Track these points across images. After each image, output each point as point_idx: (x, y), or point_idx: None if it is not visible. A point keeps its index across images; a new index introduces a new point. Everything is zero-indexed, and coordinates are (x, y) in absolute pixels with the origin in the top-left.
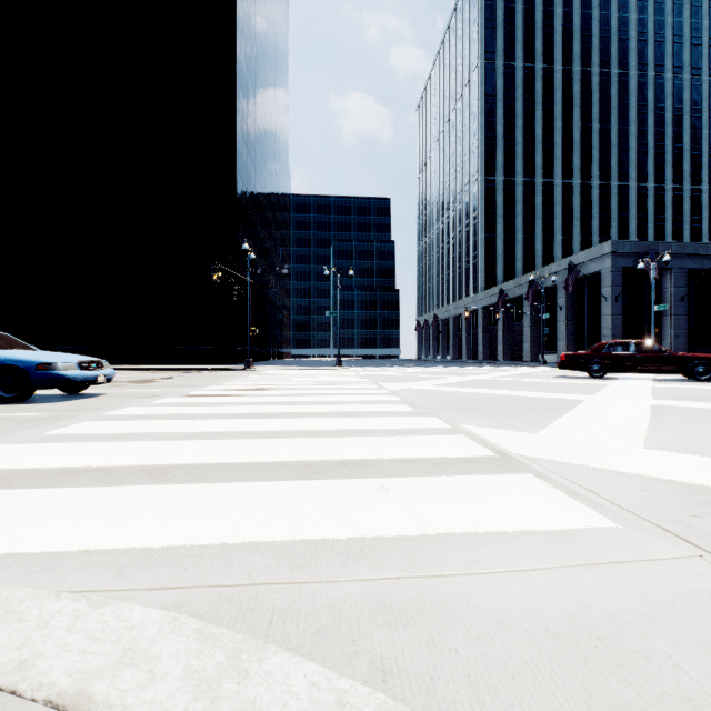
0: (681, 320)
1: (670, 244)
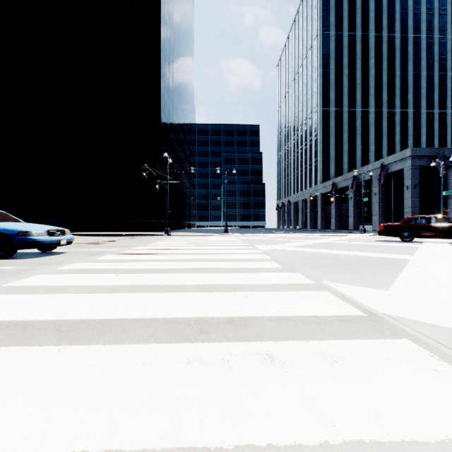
0: None
1: None
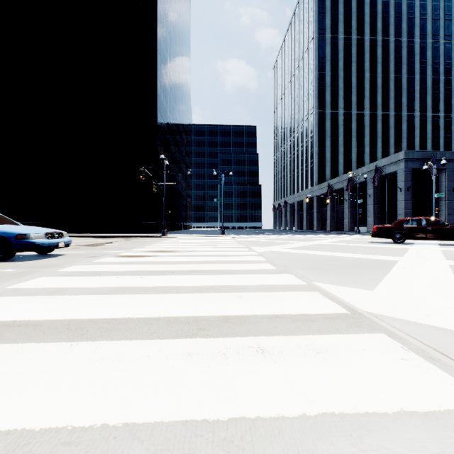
0: (452, 203)
1: (445, 153)
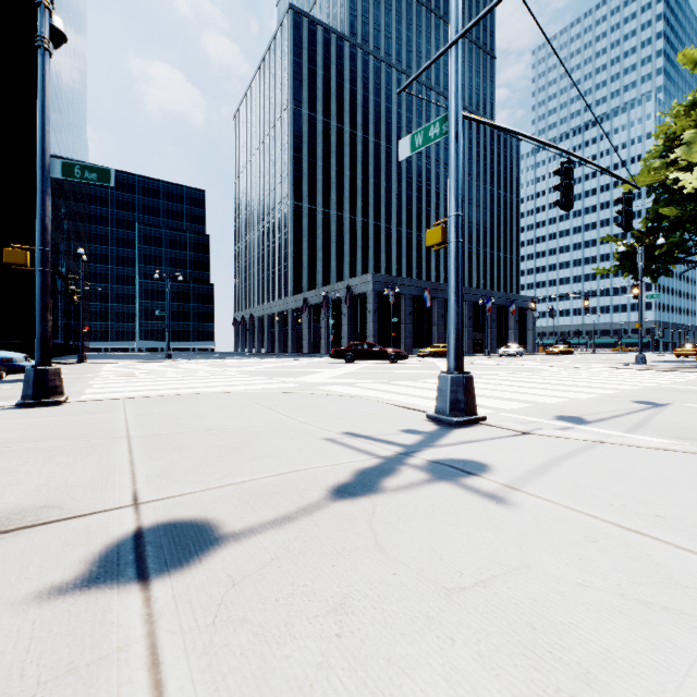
0: (410, 327)
1: (404, 279)
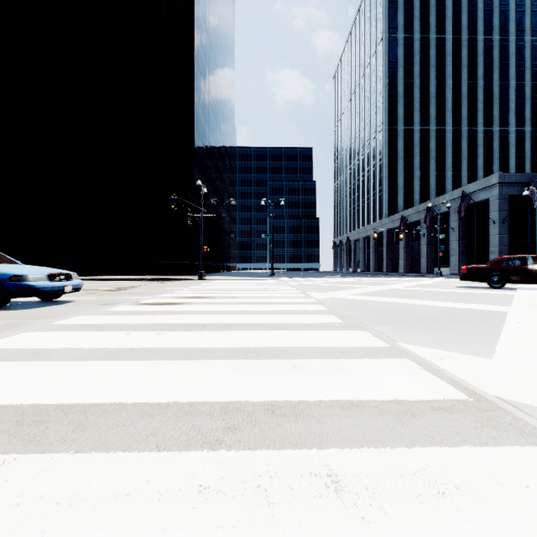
0: None
1: None
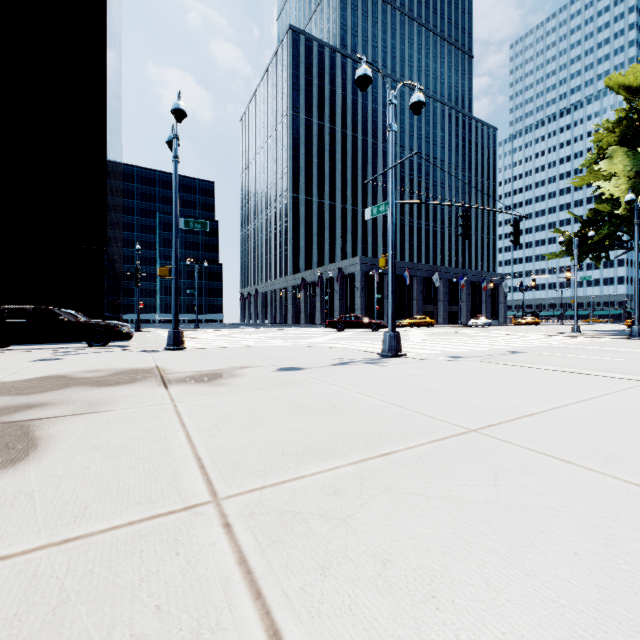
0: None
1: None
